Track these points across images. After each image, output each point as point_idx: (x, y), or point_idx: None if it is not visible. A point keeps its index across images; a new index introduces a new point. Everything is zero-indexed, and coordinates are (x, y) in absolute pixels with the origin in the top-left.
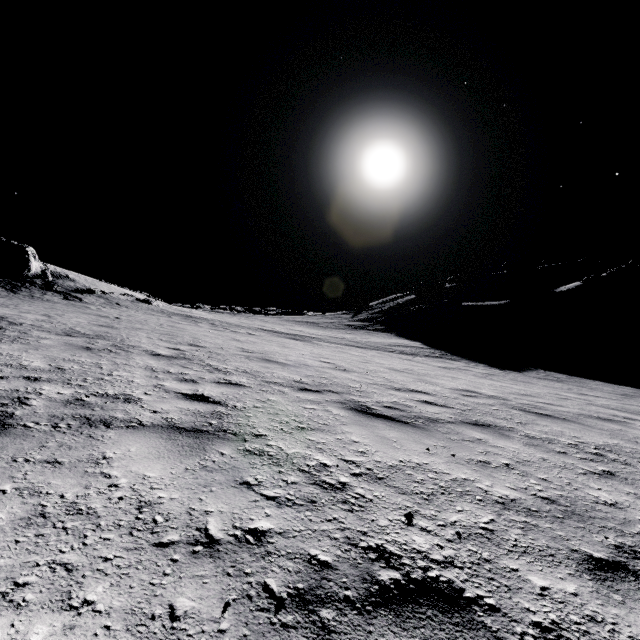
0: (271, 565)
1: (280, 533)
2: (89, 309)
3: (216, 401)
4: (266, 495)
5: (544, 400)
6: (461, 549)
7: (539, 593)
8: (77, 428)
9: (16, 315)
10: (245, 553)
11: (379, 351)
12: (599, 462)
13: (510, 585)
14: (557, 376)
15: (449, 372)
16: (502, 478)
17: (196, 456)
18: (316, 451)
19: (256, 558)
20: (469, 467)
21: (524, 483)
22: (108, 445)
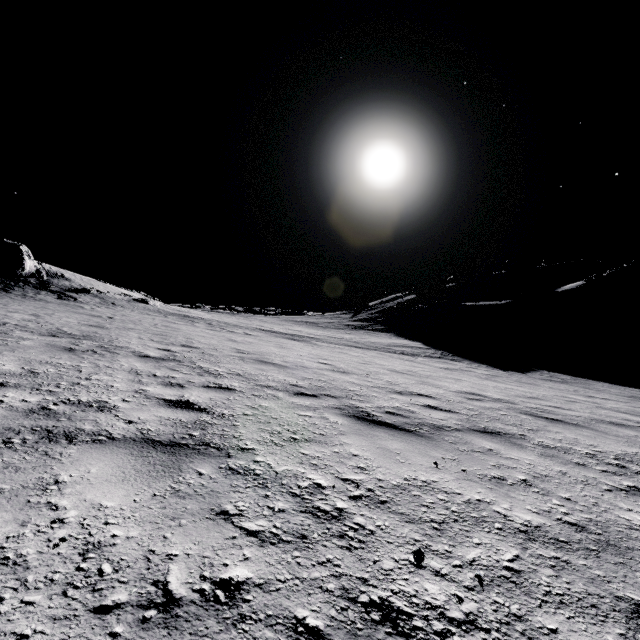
0: (244, 637)
1: (260, 585)
2: (82, 309)
3: (202, 408)
4: (247, 529)
5: (552, 403)
6: (484, 601)
7: None
8: (33, 444)
9: (2, 314)
10: (211, 618)
11: (379, 351)
12: (622, 475)
13: None
14: (561, 377)
15: (452, 373)
16: (521, 498)
17: (169, 477)
18: (310, 468)
19: (225, 626)
20: (483, 485)
21: (546, 504)
22: (65, 465)
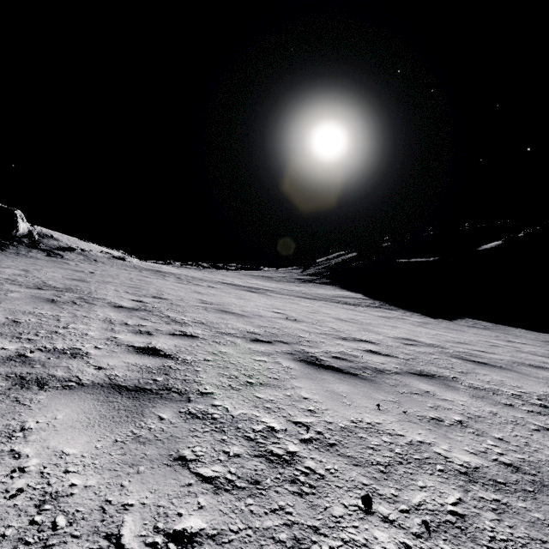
0: None
1: (212, 536)
2: (67, 265)
3: (167, 354)
4: (202, 475)
5: (477, 348)
6: None
7: None
8: (5, 390)
9: None
10: None
11: (325, 302)
12: (547, 415)
13: None
14: (484, 324)
15: (389, 321)
16: (458, 439)
17: (131, 423)
18: (264, 411)
19: None
20: (423, 426)
21: (482, 445)
22: (33, 411)
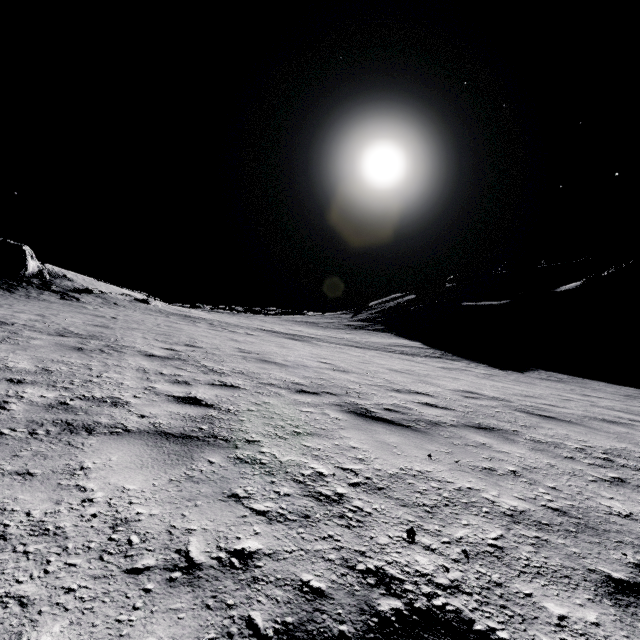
0: (257, 594)
1: (269, 554)
2: (85, 309)
3: (209, 404)
4: (256, 509)
5: (547, 401)
6: (469, 571)
7: (557, 623)
8: (56, 435)
9: (9, 315)
10: (228, 580)
11: (379, 351)
12: (608, 468)
13: (524, 614)
14: (559, 377)
15: (450, 373)
16: (509, 487)
17: (182, 465)
18: (312, 458)
19: (240, 586)
20: (474, 475)
21: (532, 492)
22: (87, 454)
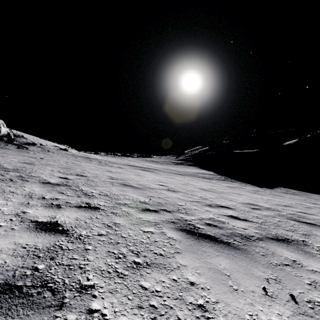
0: None
1: None
2: (28, 153)
3: (64, 230)
4: None
5: (299, 210)
6: None
7: None
8: None
9: None
10: None
11: (191, 177)
12: None
13: None
14: (292, 191)
15: (234, 190)
16: None
17: None
18: (149, 316)
19: None
20: None
21: None
22: None
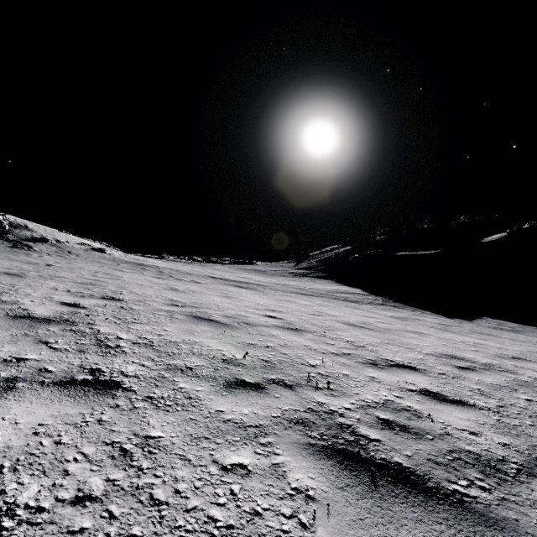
0: None
1: None
2: (26, 256)
3: None
4: None
5: None
6: None
7: None
8: None
9: None
10: None
11: (325, 298)
12: None
13: None
14: (510, 325)
15: (407, 324)
16: None
17: None
18: None
19: None
20: None
21: None
22: None
